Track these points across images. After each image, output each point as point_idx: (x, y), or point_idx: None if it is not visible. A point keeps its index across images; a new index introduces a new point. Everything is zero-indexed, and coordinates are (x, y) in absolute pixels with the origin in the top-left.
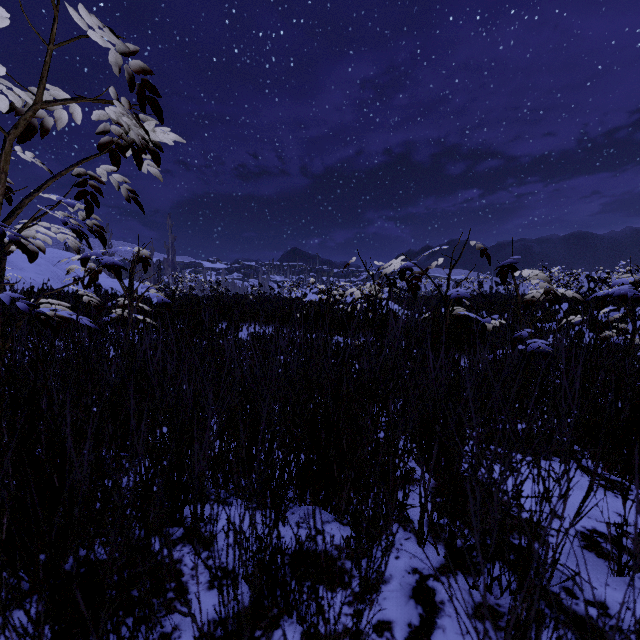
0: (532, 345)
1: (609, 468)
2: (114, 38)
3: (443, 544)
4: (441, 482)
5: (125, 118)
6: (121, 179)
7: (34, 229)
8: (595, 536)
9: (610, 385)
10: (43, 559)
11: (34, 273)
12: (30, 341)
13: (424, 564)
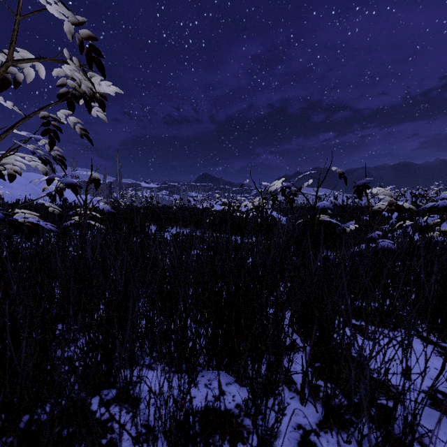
0: (381, 244)
1: (443, 338)
2: (66, 10)
3: (337, 436)
4: (316, 350)
5: (77, 73)
6: (75, 120)
7: (12, 158)
8: (442, 399)
9: (444, 275)
10: (3, 418)
11: (21, 190)
12: (6, 241)
13: (306, 420)
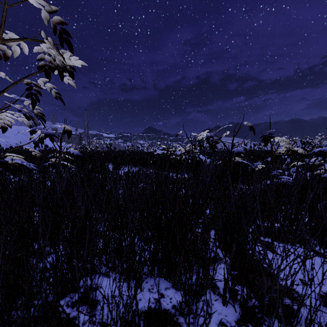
0: (281, 179)
1: None
2: (42, 1)
3: None
4: (234, 261)
5: (52, 50)
6: (51, 86)
7: (4, 114)
8: None
9: None
10: None
11: (14, 139)
12: None
13: (227, 319)
